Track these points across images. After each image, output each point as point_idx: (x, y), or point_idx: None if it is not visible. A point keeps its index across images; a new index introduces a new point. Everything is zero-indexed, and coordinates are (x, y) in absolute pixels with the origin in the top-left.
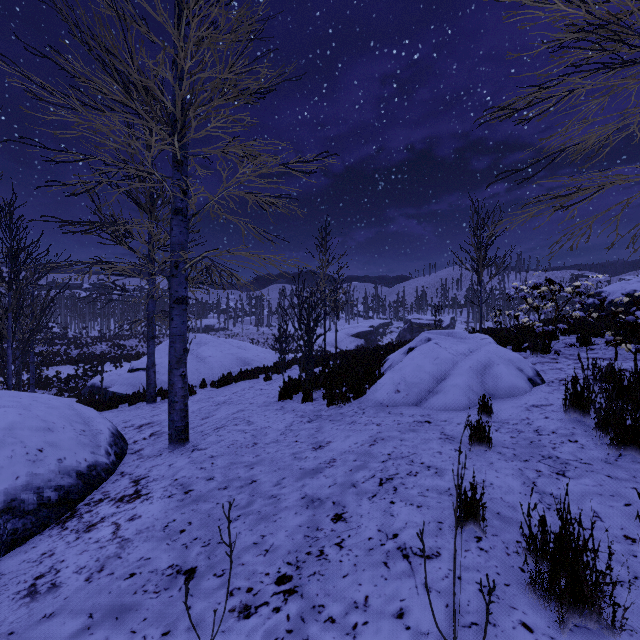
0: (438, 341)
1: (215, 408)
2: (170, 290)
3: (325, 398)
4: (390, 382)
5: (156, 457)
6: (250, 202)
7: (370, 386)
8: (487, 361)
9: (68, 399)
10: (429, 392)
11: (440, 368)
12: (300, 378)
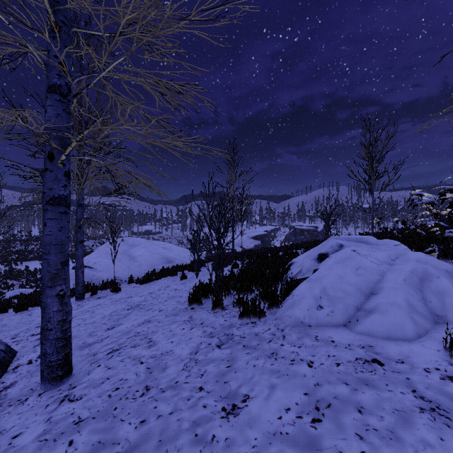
0: (355, 248)
1: (126, 313)
2: (43, 188)
3: (236, 308)
4: (310, 295)
5: (16, 406)
6: (153, 94)
7: (285, 297)
8: (422, 272)
9: (26, 290)
10: (358, 309)
11: (365, 279)
12: (210, 283)
